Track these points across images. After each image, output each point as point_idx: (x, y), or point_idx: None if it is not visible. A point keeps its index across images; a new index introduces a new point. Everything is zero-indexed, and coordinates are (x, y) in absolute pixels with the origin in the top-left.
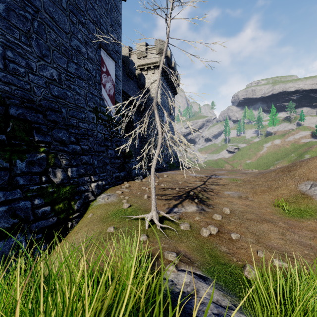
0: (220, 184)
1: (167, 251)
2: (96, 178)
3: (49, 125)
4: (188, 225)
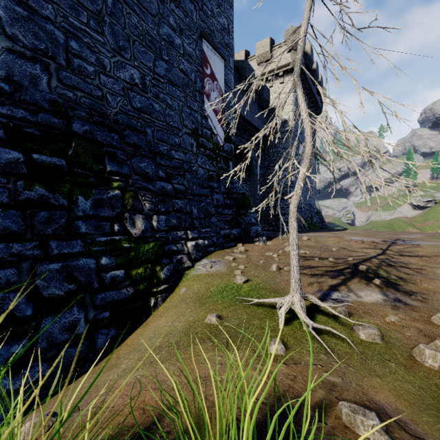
0: (421, 254)
1: (347, 402)
2: (195, 234)
3: (127, 150)
4: (376, 331)
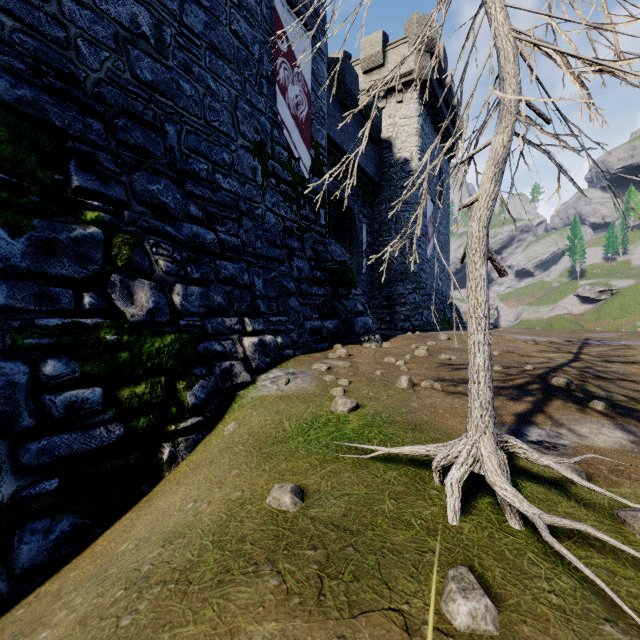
0: None
1: None
2: (258, 324)
3: (122, 156)
4: None
